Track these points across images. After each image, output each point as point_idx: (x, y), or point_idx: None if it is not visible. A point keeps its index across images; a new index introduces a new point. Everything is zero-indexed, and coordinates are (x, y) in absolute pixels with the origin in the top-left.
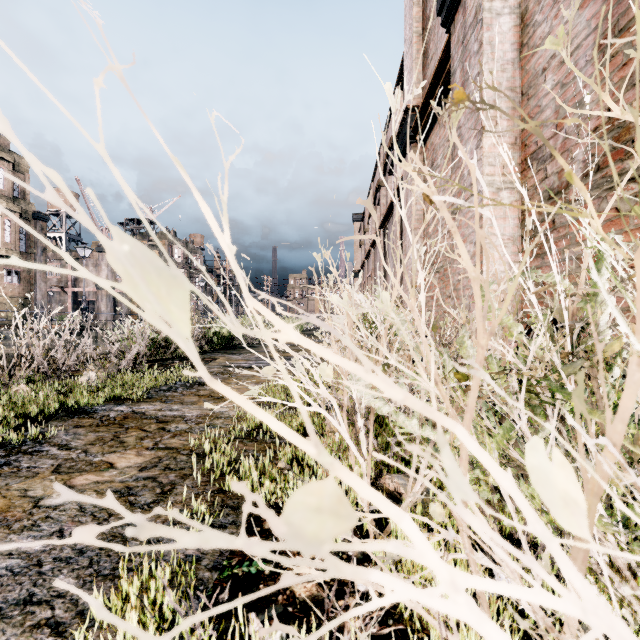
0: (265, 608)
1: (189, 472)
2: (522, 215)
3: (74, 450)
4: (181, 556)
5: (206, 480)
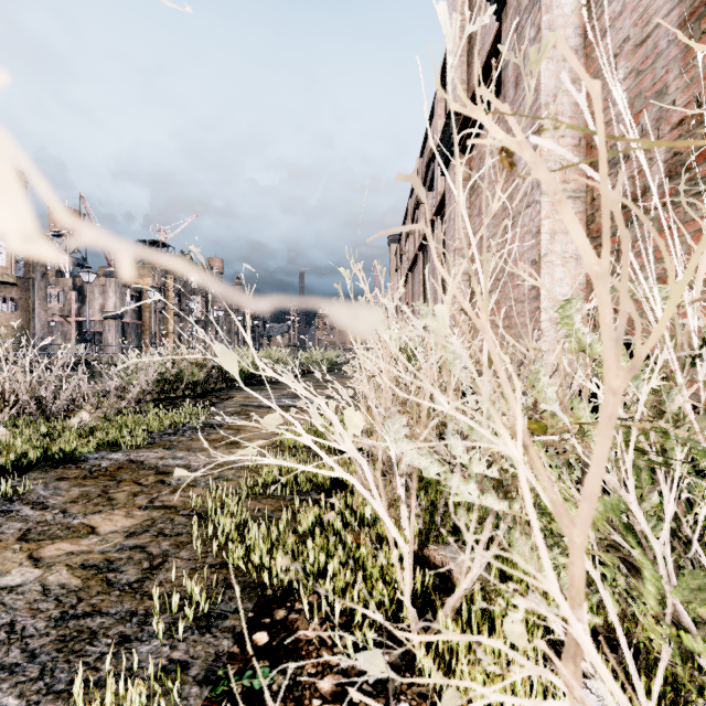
0: None
1: (187, 539)
2: (587, 229)
3: (50, 510)
4: (163, 662)
5: (207, 550)
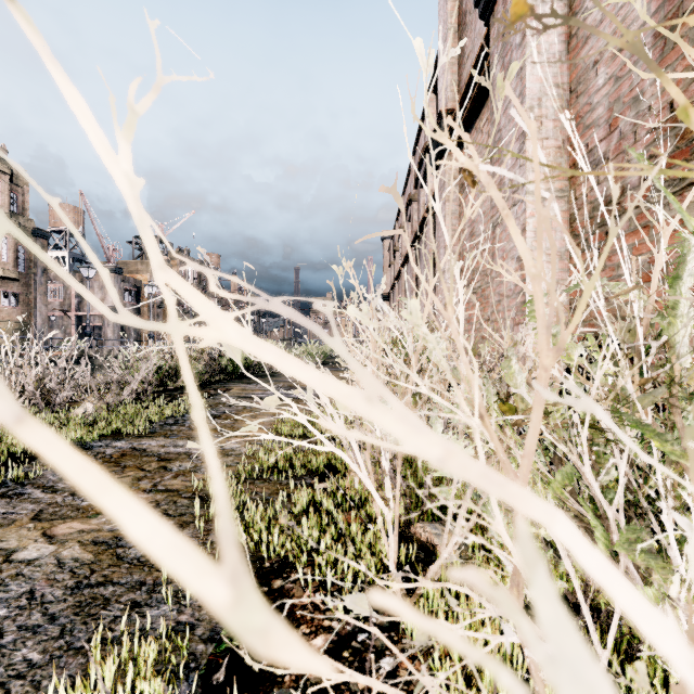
0: (268, 693)
1: (190, 519)
2: (570, 227)
3: (60, 493)
4: (171, 623)
5: (209, 528)
